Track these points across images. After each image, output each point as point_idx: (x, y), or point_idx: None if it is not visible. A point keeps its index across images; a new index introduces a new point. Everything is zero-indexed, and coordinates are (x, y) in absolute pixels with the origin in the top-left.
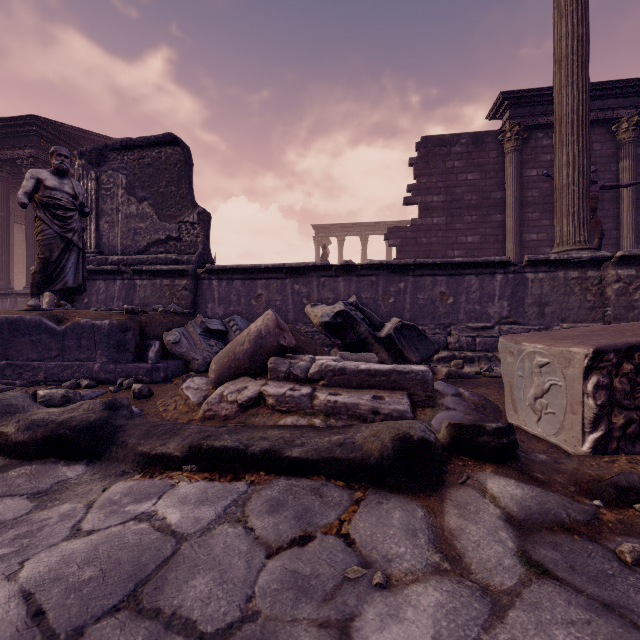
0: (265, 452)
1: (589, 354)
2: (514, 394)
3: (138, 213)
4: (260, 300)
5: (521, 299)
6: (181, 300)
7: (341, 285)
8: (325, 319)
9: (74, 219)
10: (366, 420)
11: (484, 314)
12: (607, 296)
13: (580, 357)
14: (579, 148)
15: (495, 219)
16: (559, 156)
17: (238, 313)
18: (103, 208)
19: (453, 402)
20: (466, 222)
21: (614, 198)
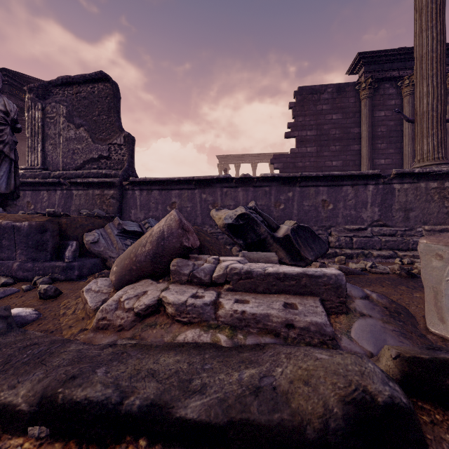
0: (147, 410)
1: None
2: (440, 301)
3: (76, 137)
4: (174, 207)
5: (389, 205)
6: (109, 207)
7: (240, 194)
8: (228, 221)
9: (5, 132)
10: (279, 335)
11: (358, 218)
12: None
13: None
14: (437, 80)
15: (353, 148)
16: (420, 88)
17: (156, 217)
18: (48, 133)
19: (365, 307)
20: (331, 151)
21: None
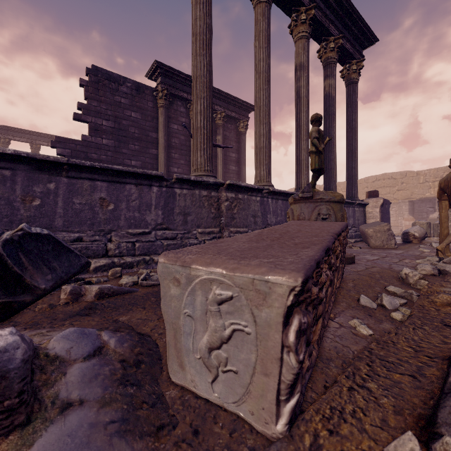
0: None
1: (298, 287)
2: (180, 342)
3: None
4: None
5: (172, 209)
6: None
7: None
8: None
9: None
10: None
11: (143, 221)
12: (222, 210)
13: (283, 291)
14: (207, 104)
15: (152, 152)
16: (196, 105)
17: None
18: None
19: (82, 380)
20: (131, 149)
21: (215, 156)
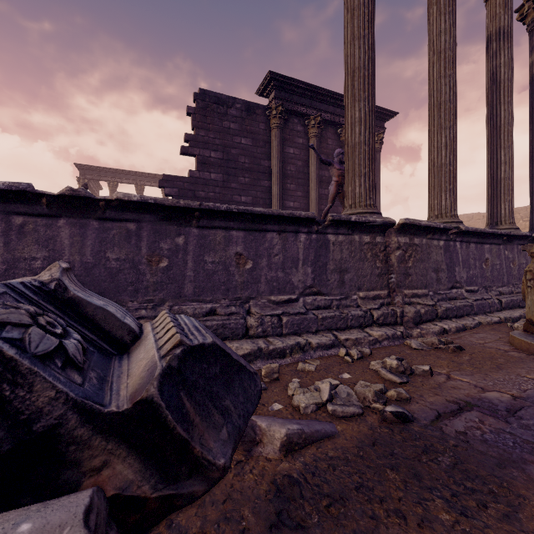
0: None
1: None
2: None
3: None
4: None
5: (324, 264)
6: None
7: (64, 234)
8: None
9: None
10: None
11: (288, 283)
12: (392, 263)
13: None
14: (369, 107)
15: (264, 184)
16: (352, 111)
17: None
18: None
19: None
20: (240, 183)
21: None
